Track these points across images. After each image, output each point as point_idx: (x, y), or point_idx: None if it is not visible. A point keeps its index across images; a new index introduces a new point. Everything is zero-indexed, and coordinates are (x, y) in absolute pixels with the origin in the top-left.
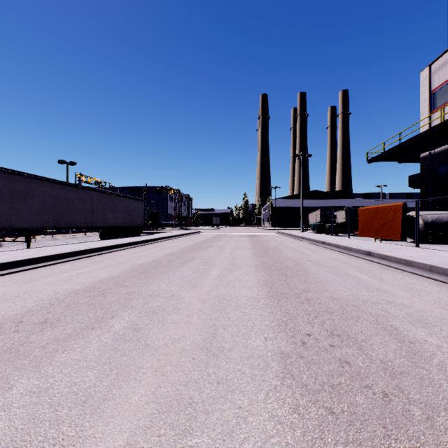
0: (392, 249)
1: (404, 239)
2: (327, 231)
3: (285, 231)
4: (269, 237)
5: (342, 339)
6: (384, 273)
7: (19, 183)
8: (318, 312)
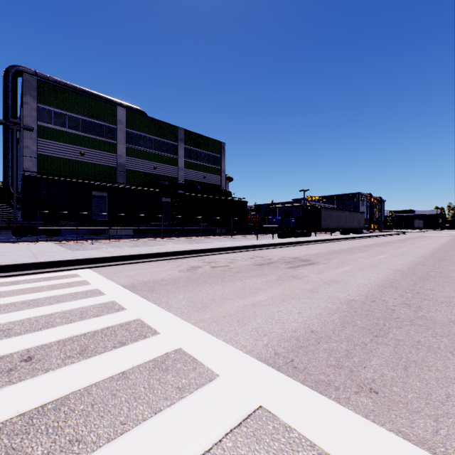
0: None
1: None
2: None
3: None
4: None
5: None
6: None
7: (330, 212)
8: None
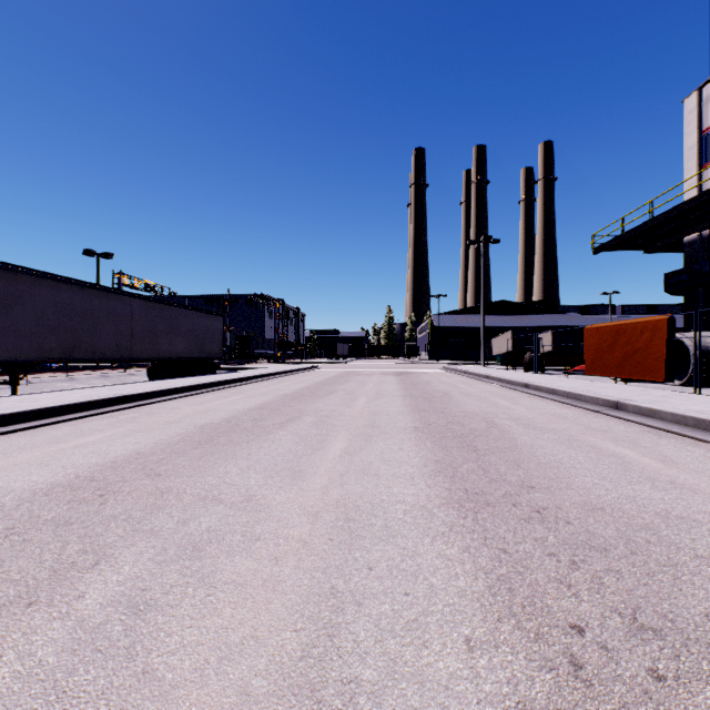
0: (656, 397)
1: (670, 379)
2: (526, 366)
3: (456, 366)
4: (431, 376)
5: (672, 646)
6: (663, 445)
7: None
8: (574, 548)
